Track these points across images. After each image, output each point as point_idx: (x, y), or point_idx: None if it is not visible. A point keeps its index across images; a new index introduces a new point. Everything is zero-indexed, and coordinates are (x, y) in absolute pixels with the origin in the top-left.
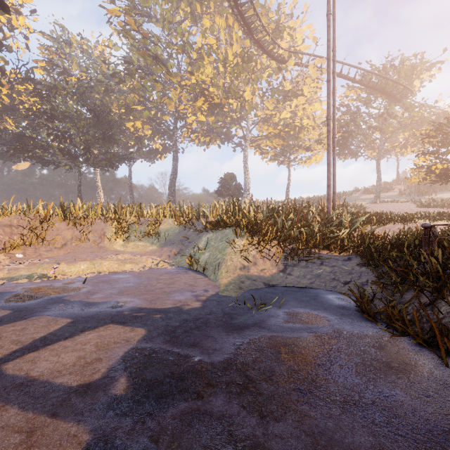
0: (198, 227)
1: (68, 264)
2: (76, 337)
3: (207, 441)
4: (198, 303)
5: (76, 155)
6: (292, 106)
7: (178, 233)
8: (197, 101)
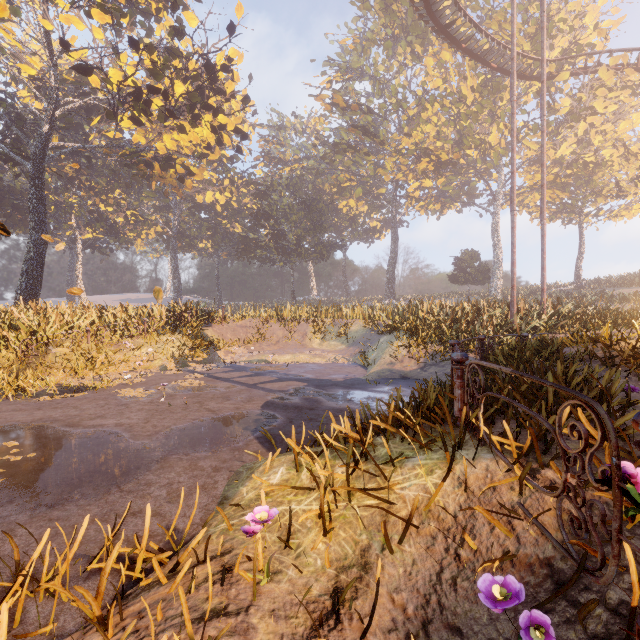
0: (381, 329)
1: (279, 355)
2: (280, 382)
3: (309, 400)
4: (343, 379)
5: (289, 251)
6: (579, 133)
7: (364, 335)
8: (419, 163)
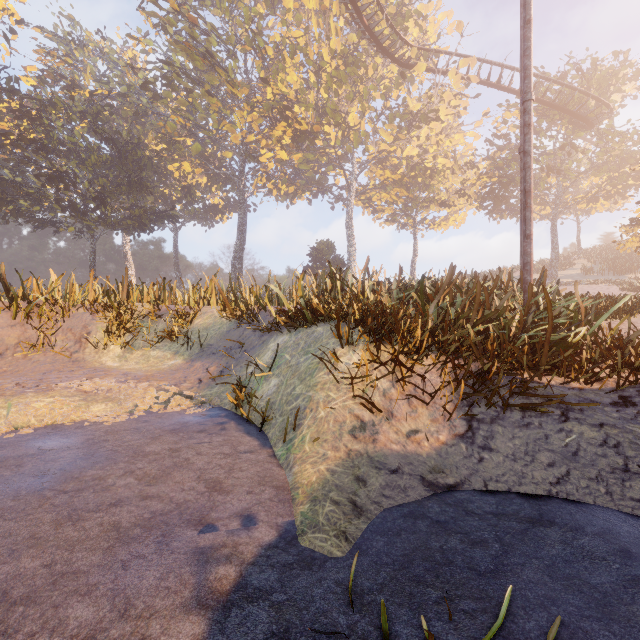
0: (264, 321)
1: None
2: None
3: None
4: (192, 629)
5: (84, 210)
6: (421, 138)
7: (226, 334)
8: (275, 129)
